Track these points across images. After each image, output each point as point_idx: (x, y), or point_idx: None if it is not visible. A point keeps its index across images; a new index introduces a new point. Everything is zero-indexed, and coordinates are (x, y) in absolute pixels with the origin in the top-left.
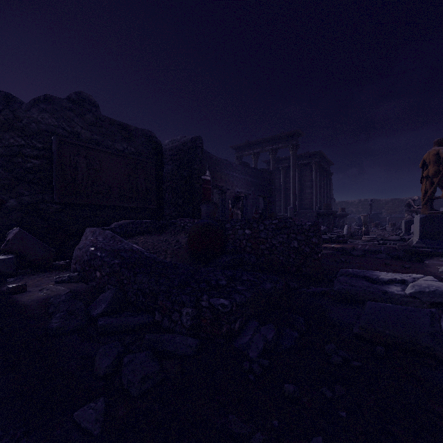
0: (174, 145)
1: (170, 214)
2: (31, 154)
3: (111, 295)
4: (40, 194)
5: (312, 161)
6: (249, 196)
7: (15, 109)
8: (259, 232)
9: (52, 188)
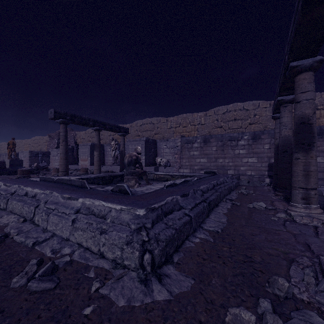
0: None
1: None
2: None
3: None
4: None
5: None
6: None
7: None
8: None
9: None
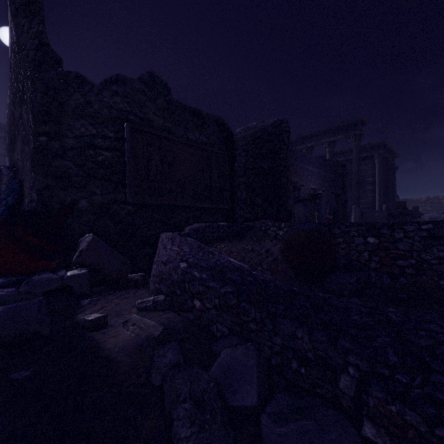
0: (249, 133)
1: (244, 216)
2: (103, 145)
3: (255, 364)
4: (112, 192)
5: (374, 154)
6: (322, 193)
7: (86, 92)
8: (394, 242)
9: (124, 186)
